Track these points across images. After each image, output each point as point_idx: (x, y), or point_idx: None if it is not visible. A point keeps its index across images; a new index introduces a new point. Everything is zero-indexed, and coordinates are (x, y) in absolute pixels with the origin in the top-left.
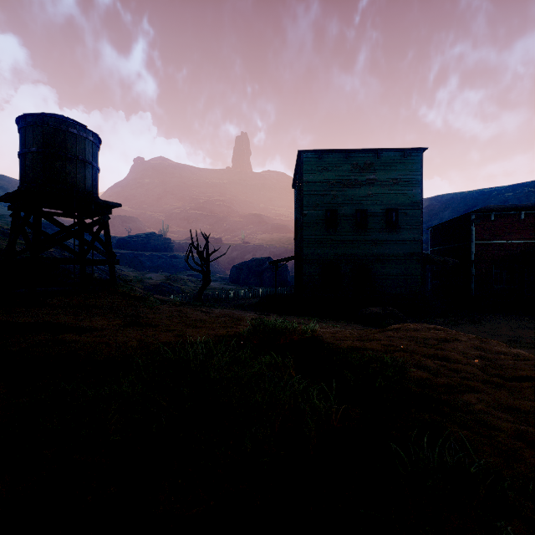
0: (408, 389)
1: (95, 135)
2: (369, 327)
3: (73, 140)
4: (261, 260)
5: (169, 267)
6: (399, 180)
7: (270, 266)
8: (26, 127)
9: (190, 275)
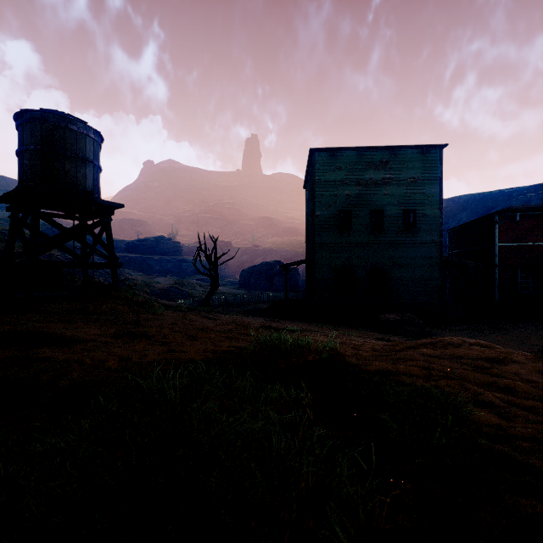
0: (476, 444)
1: (97, 132)
2: (386, 335)
3: (72, 137)
4: (271, 264)
5: (178, 271)
6: (417, 179)
7: (280, 270)
8: (24, 124)
9: (199, 279)
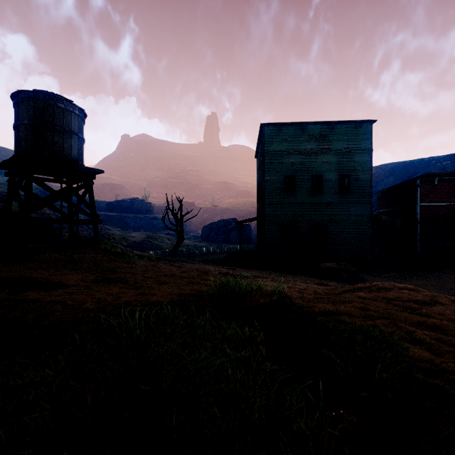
0: (412, 378)
1: (81, 109)
2: (325, 280)
3: (60, 114)
4: (228, 221)
5: (150, 227)
6: (351, 149)
7: (236, 226)
8: (19, 102)
9: (167, 234)
